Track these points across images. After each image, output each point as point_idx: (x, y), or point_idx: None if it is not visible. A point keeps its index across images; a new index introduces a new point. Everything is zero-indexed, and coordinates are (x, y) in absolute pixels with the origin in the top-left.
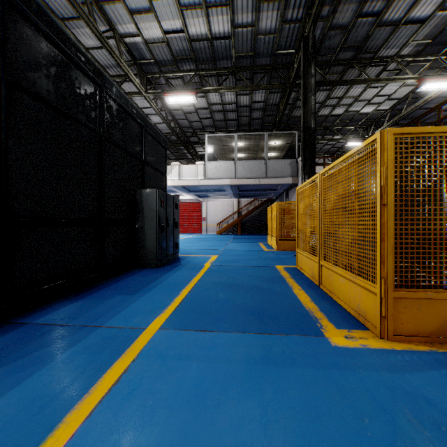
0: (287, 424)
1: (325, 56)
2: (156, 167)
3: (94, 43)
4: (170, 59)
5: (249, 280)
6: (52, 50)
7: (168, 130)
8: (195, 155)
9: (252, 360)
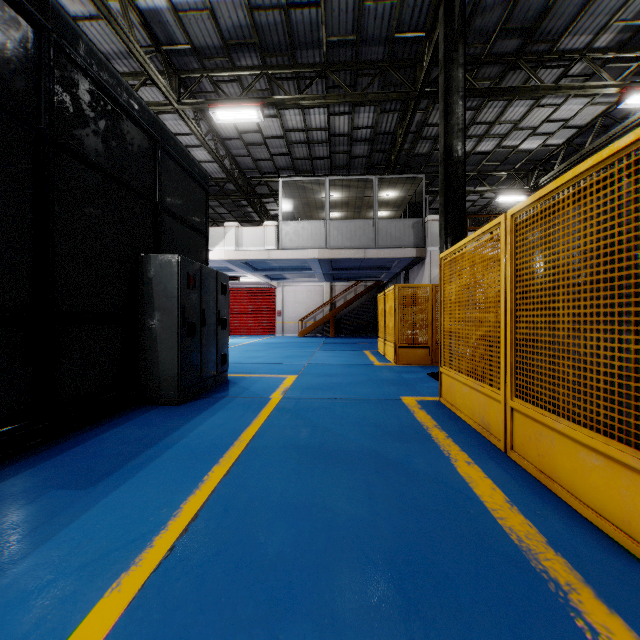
0: None
1: (474, 46)
2: (185, 220)
3: (84, 10)
4: (217, 44)
5: (357, 435)
6: None
7: (222, 173)
8: (265, 216)
9: None
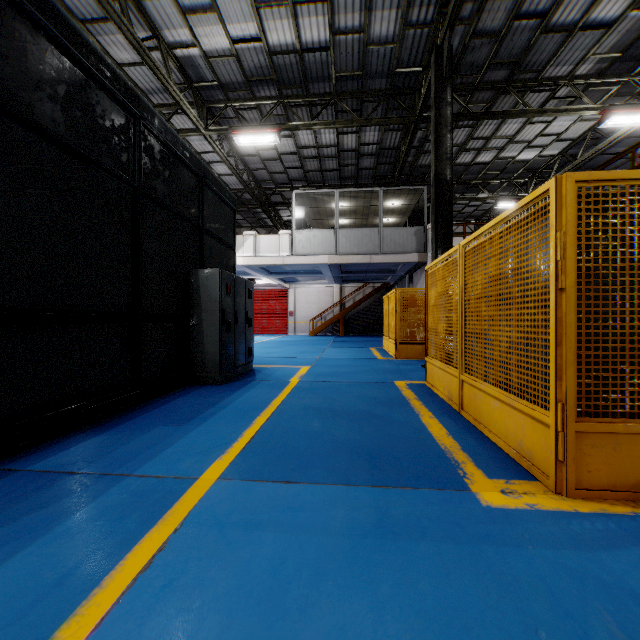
0: (415, 639)
1: (467, 76)
2: (219, 238)
3: (130, 57)
4: (240, 80)
5: (356, 403)
6: (61, 59)
7: (239, 185)
8: (278, 221)
9: (360, 530)
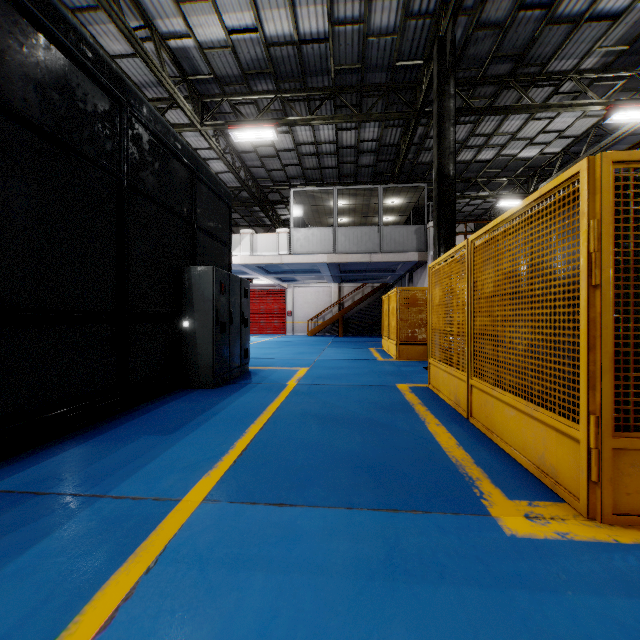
0: None
1: (469, 70)
2: (214, 235)
3: (123, 49)
4: (237, 73)
5: (357, 408)
6: (35, 35)
7: (236, 182)
8: (276, 220)
9: (365, 569)
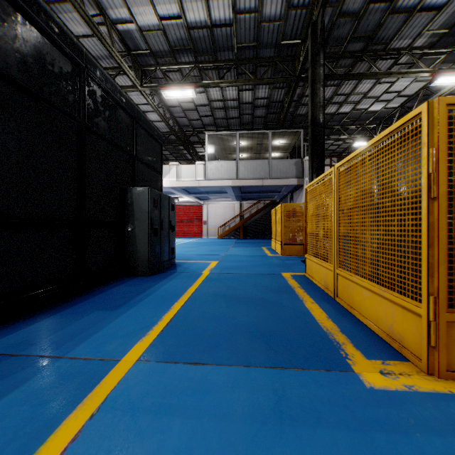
0: None
1: (334, 47)
2: (149, 165)
3: (84, 31)
4: (166, 49)
5: (253, 291)
6: (14, 14)
7: (167, 128)
8: (195, 156)
9: (260, 415)
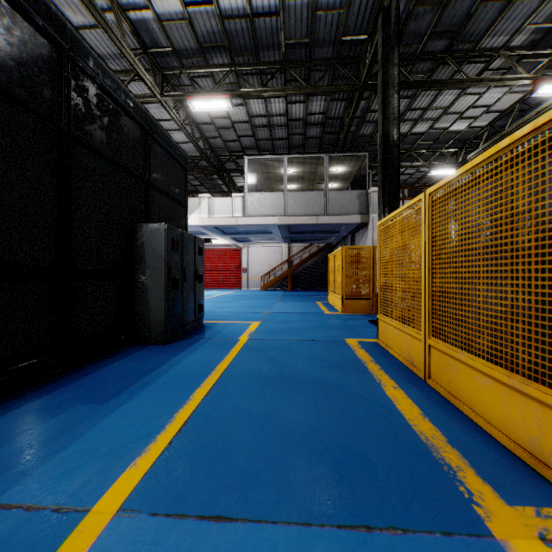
0: None
1: (409, 46)
2: (169, 194)
3: (85, 20)
4: (194, 47)
5: (308, 367)
6: None
7: (196, 152)
8: (232, 187)
9: None
